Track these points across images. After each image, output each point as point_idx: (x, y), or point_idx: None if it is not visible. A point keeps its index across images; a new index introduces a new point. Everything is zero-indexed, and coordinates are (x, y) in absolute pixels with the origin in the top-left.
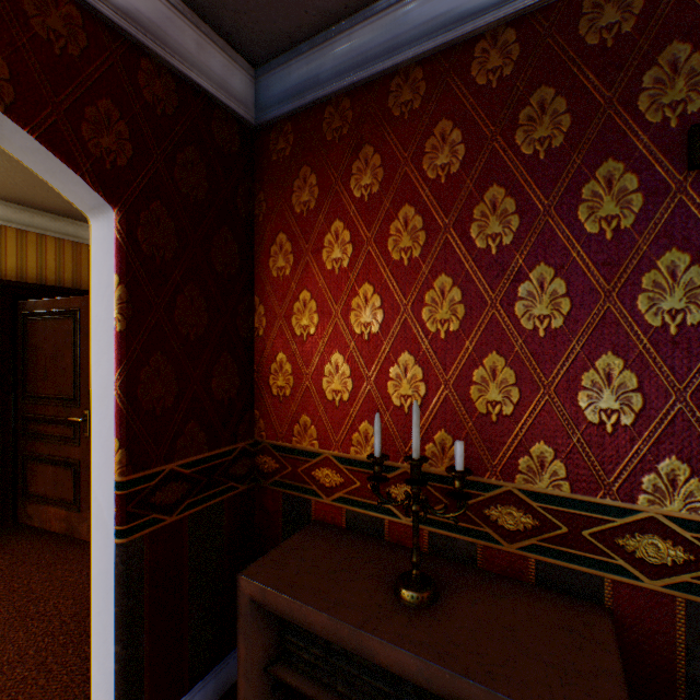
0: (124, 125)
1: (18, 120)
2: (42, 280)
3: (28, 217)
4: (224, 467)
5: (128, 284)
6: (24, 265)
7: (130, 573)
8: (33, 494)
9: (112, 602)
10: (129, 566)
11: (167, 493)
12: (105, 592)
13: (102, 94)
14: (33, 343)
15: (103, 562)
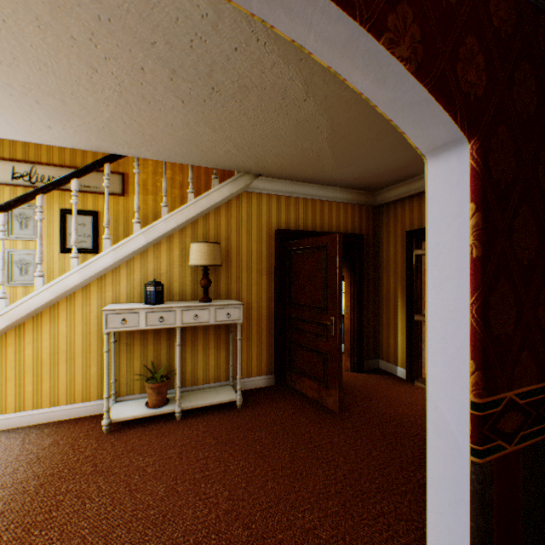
0: (478, 56)
1: (420, 76)
2: (296, 227)
3: (290, 187)
4: (544, 402)
5: (481, 211)
6: (288, 218)
7: (482, 494)
8: (294, 367)
9: (462, 512)
10: (481, 486)
11: (505, 421)
12: (450, 498)
13: (466, 32)
14: (294, 269)
15: (446, 469)
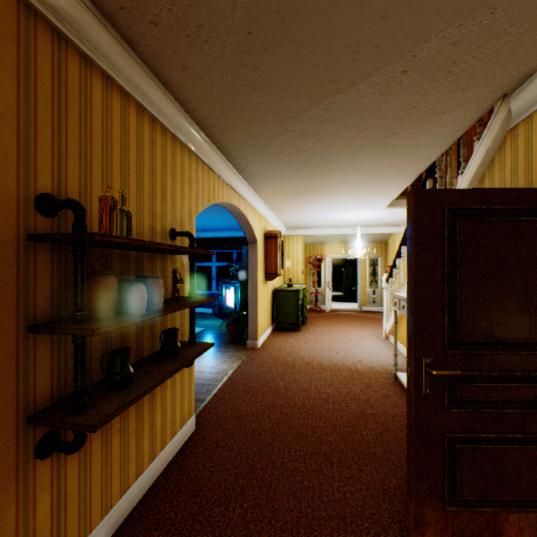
0: None
1: None
2: None
3: None
4: None
5: None
6: None
7: None
8: None
9: None
10: None
11: None
12: None
13: None
14: None
15: None
